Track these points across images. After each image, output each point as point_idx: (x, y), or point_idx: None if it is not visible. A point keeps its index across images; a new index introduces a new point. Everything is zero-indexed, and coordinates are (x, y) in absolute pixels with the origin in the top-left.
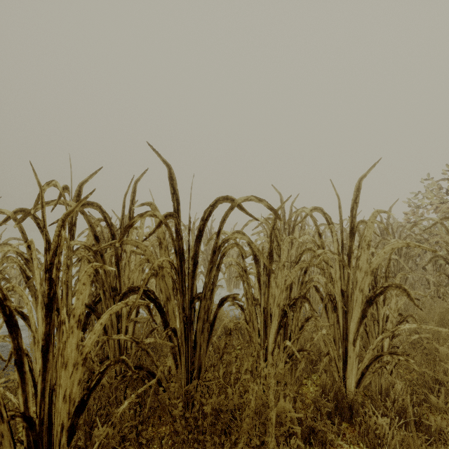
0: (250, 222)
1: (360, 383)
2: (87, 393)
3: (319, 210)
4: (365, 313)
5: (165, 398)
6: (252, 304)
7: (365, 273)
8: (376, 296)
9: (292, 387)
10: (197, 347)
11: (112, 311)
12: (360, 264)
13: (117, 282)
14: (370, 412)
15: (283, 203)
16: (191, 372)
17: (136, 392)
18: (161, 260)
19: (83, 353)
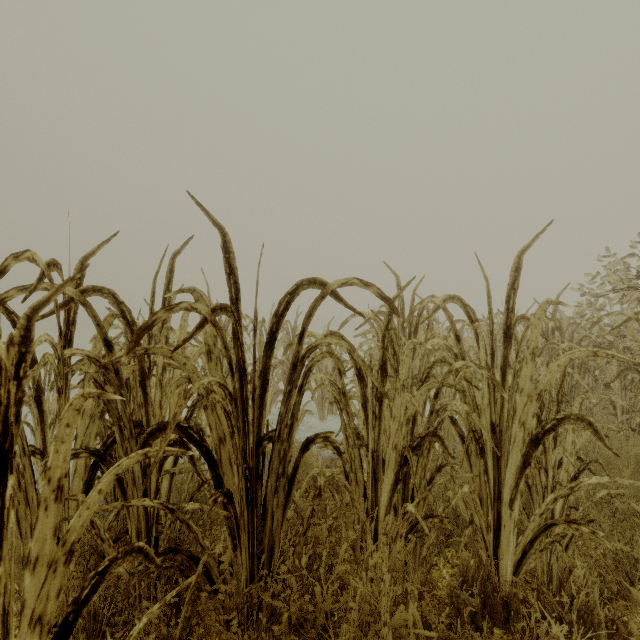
0: (351, 317)
1: (520, 566)
2: (73, 611)
3: (457, 300)
4: (529, 458)
5: (211, 609)
6: (354, 446)
7: (528, 398)
8: (545, 433)
9: (417, 576)
10: (267, 516)
11: (120, 468)
12: (521, 383)
13: (143, 413)
14: (537, 614)
15: (403, 289)
16: (257, 556)
17: (163, 599)
18: (205, 382)
19: (66, 543)
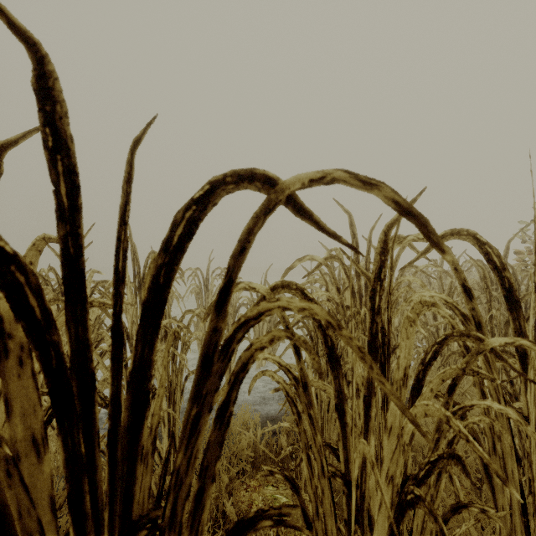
0: (298, 262)
1: None
2: None
3: (467, 235)
4: None
5: None
6: (320, 476)
7: None
8: None
9: None
10: None
11: None
12: None
13: None
14: None
15: None
16: None
17: None
18: None
19: None
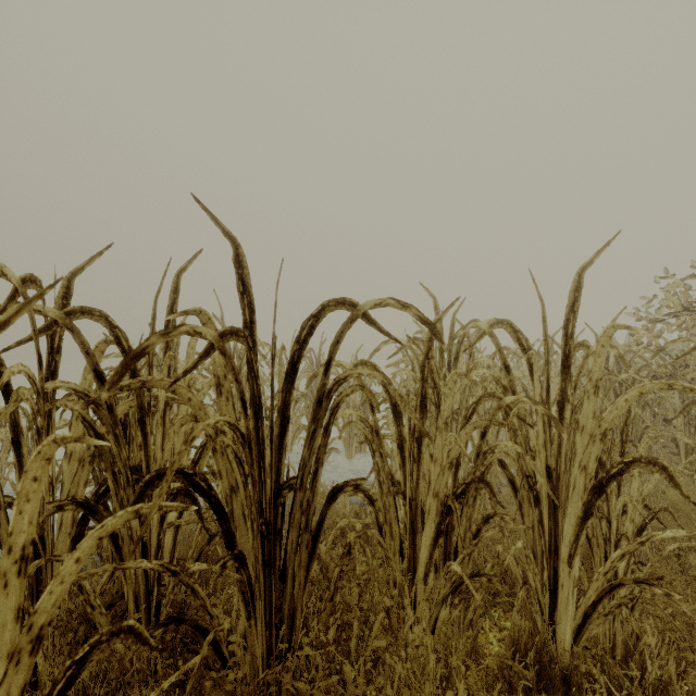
0: (383, 344)
1: (581, 632)
2: None
3: (506, 325)
4: (591, 508)
5: None
6: (388, 493)
7: (590, 438)
8: (611, 478)
9: (463, 646)
10: (288, 578)
11: (104, 530)
12: (582, 420)
13: (141, 456)
14: (602, 689)
15: (445, 311)
16: (276, 625)
17: (159, 688)
18: (212, 422)
19: (32, 627)
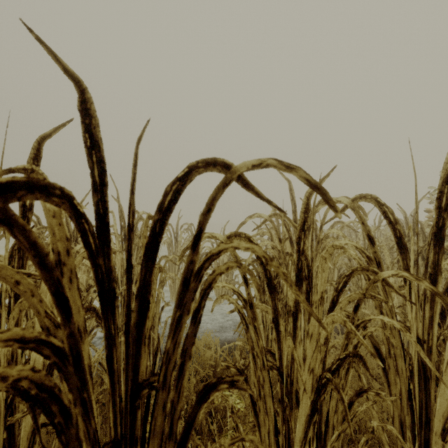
0: (248, 219)
1: None
2: None
3: (371, 198)
4: None
5: None
6: (262, 369)
7: None
8: None
9: None
10: None
11: None
12: None
13: None
14: None
15: (320, 181)
16: None
17: None
18: None
19: None
